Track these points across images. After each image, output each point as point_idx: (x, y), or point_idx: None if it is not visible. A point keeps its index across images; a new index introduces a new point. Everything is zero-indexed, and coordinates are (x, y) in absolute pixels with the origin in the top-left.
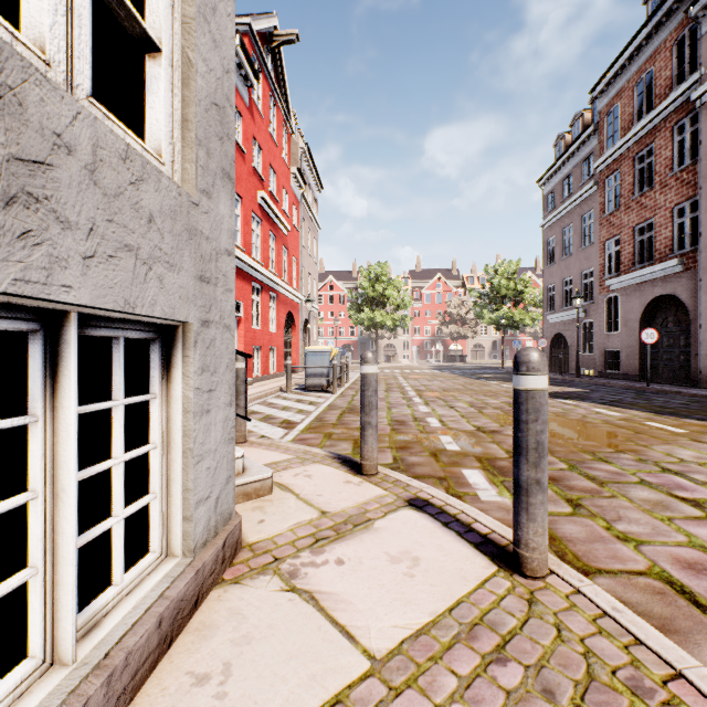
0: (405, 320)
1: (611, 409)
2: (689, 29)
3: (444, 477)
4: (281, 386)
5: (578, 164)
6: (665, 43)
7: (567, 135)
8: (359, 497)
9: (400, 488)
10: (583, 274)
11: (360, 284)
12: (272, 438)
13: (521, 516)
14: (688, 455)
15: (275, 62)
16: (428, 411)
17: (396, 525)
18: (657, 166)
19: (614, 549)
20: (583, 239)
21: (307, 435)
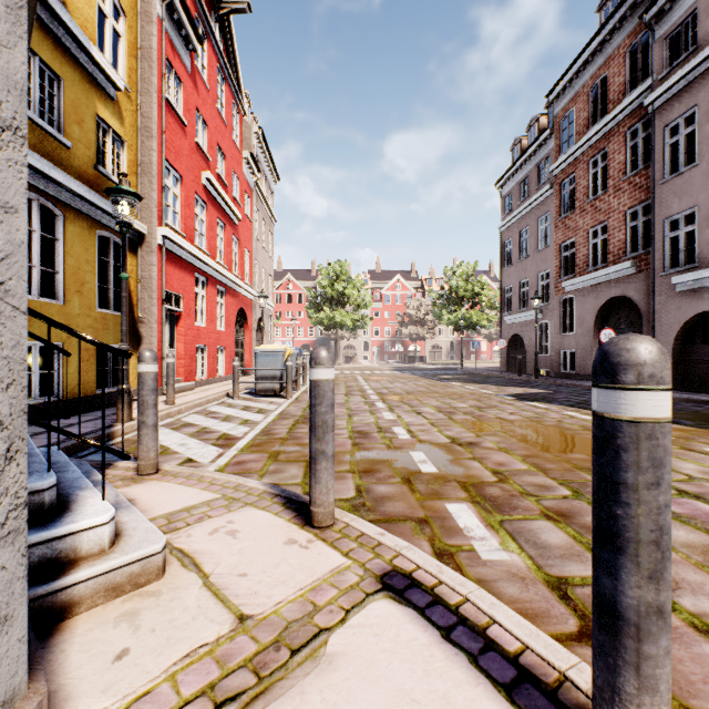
0: (366, 321)
1: (582, 412)
2: (642, 36)
3: (425, 519)
4: (228, 390)
5: (534, 167)
6: (619, 50)
7: (523, 139)
8: (305, 575)
9: (368, 551)
10: (540, 276)
11: (319, 282)
12: (199, 461)
13: (624, 678)
14: (693, 469)
15: (224, 32)
16: (393, 418)
17: (364, 643)
18: (611, 170)
19: (706, 658)
20: (540, 241)
21: (247, 456)
